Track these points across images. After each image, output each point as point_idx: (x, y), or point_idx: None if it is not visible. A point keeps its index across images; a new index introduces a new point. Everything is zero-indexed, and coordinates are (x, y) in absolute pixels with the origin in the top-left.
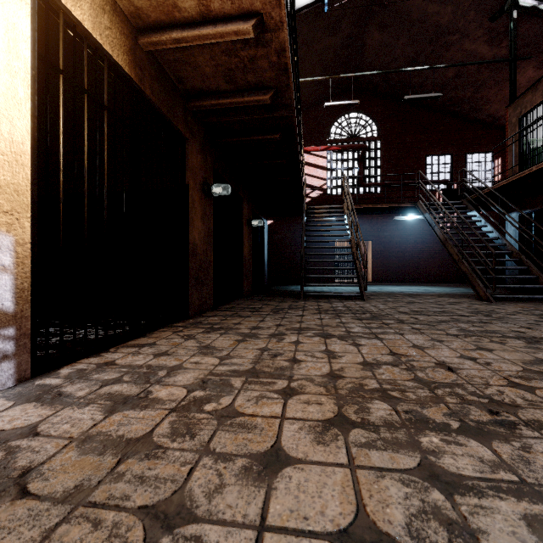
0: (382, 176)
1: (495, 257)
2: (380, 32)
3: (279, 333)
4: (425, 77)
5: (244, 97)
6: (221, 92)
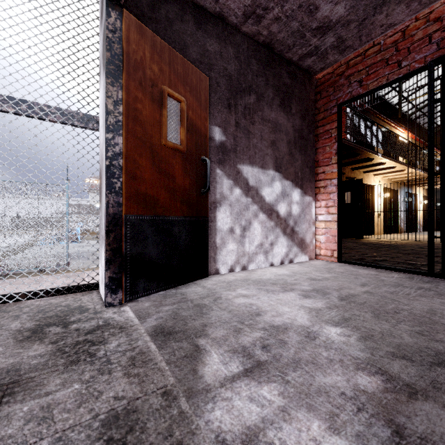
0: None
1: None
2: None
3: None
4: None
5: None
6: None
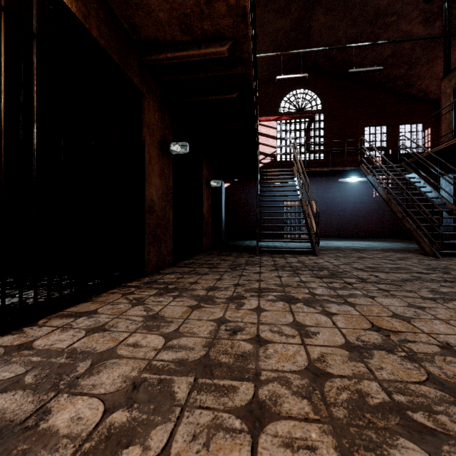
0: (325, 144)
1: (441, 214)
2: (325, 15)
3: (238, 296)
4: (364, 56)
5: (201, 49)
6: (178, 44)
